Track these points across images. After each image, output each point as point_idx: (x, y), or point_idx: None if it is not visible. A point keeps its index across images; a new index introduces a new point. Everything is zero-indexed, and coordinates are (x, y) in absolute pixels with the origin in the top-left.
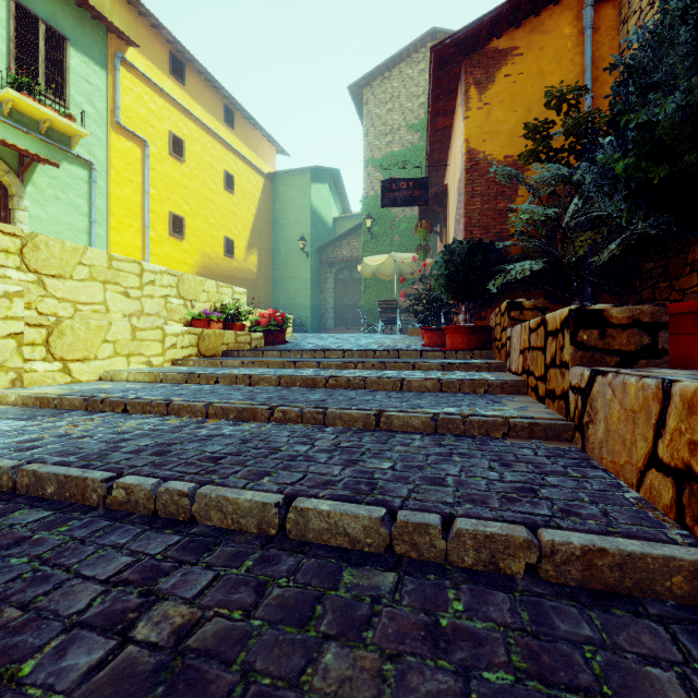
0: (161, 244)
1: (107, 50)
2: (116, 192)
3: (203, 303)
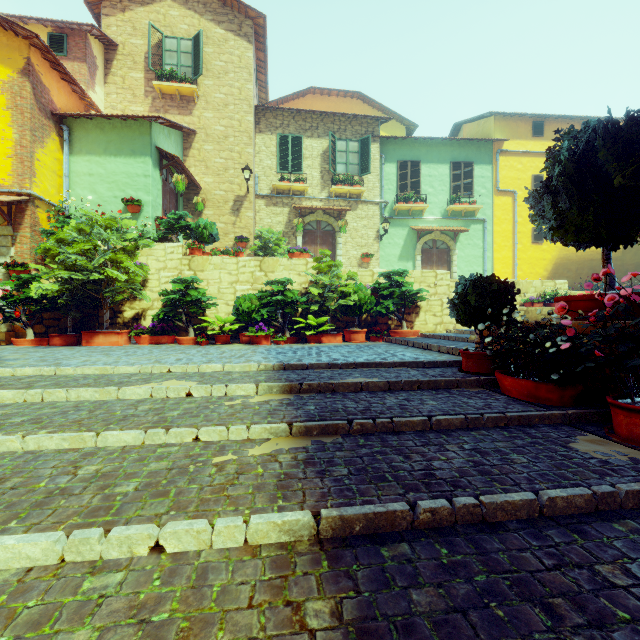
0: (525, 251)
1: (492, 153)
2: (496, 230)
3: (531, 293)
